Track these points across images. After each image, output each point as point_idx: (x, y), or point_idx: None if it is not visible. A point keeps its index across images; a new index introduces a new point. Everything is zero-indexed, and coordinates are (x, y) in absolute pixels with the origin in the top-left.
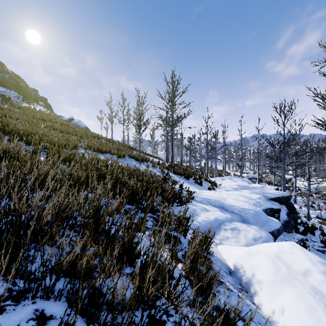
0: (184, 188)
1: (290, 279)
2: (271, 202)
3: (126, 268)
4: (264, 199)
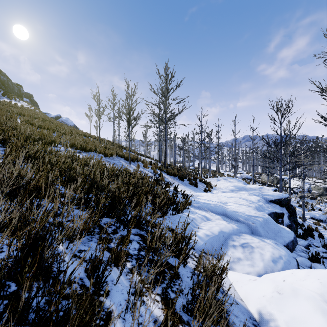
0: (179, 191)
1: None
2: (271, 205)
3: None
4: (263, 201)
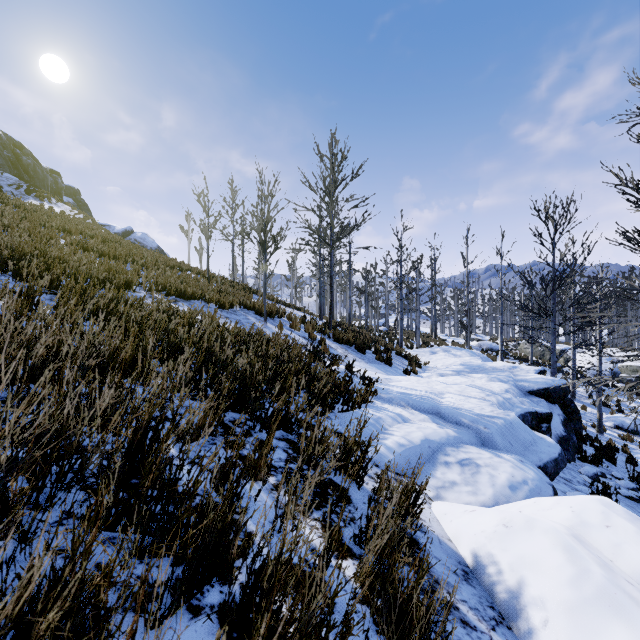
0: (356, 371)
1: (618, 600)
2: (532, 400)
3: (210, 588)
4: (516, 393)
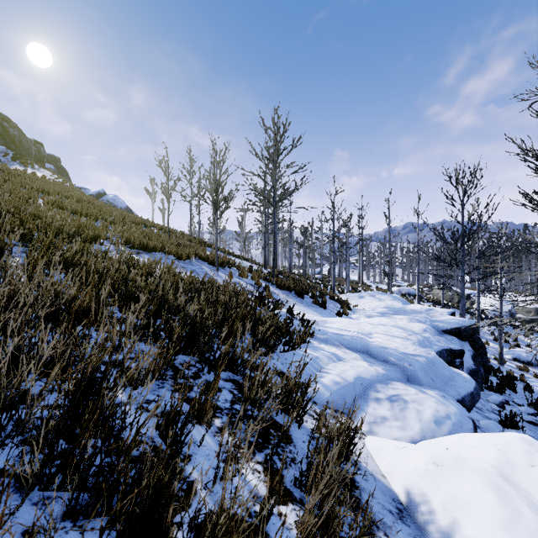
0: (296, 314)
1: None
2: (446, 338)
3: None
4: (433, 332)
